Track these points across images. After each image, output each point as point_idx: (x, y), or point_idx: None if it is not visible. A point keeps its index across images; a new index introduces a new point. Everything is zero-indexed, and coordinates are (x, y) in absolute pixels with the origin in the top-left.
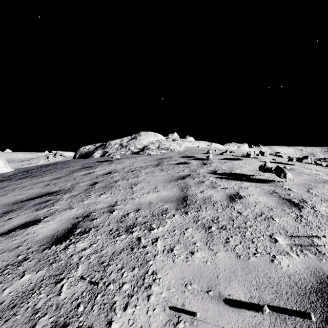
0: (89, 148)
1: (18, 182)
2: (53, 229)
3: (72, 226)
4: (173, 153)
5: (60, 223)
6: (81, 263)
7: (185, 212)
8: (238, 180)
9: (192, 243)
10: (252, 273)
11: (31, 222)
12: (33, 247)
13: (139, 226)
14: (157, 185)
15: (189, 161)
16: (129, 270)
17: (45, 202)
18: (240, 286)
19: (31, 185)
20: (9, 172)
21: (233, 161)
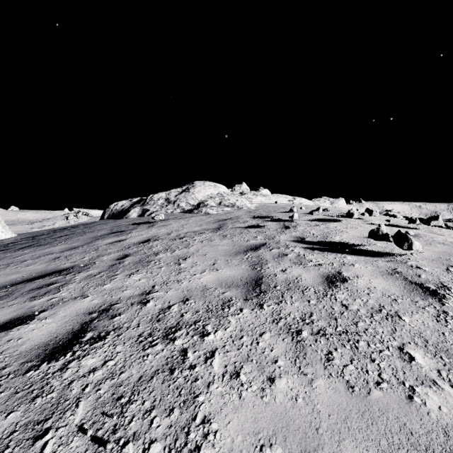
0: (123, 204)
1: (16, 254)
2: (50, 332)
3: (80, 328)
4: (241, 212)
5: (63, 322)
6: (84, 398)
7: (258, 305)
8: (338, 252)
9: (271, 360)
10: (378, 424)
11: (19, 319)
12: (11, 366)
13: (186, 329)
14: (216, 260)
15: (264, 223)
16: (164, 413)
17: (47, 286)
18: (360, 451)
19: (33, 258)
20: (9, 238)
21: (328, 224)
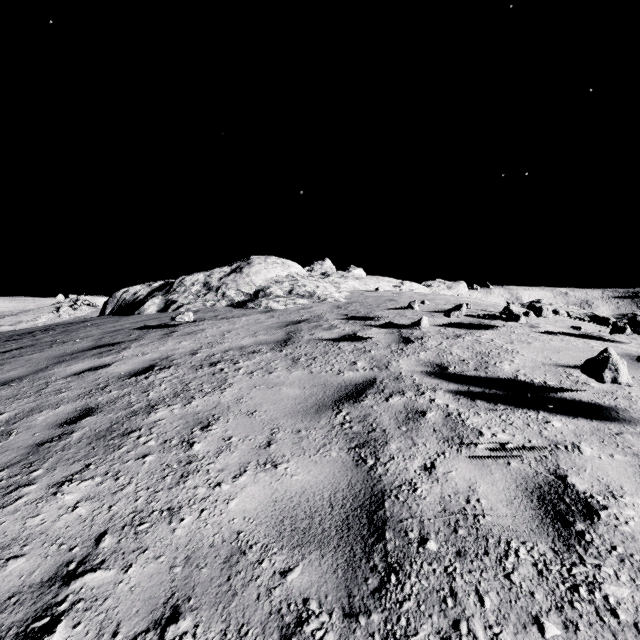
0: (137, 292)
1: None
2: None
3: None
4: (325, 306)
5: None
6: None
7: None
8: (525, 404)
9: None
10: None
11: None
12: None
13: None
14: (274, 430)
15: (366, 332)
16: None
17: None
18: None
19: None
20: None
21: (476, 333)
